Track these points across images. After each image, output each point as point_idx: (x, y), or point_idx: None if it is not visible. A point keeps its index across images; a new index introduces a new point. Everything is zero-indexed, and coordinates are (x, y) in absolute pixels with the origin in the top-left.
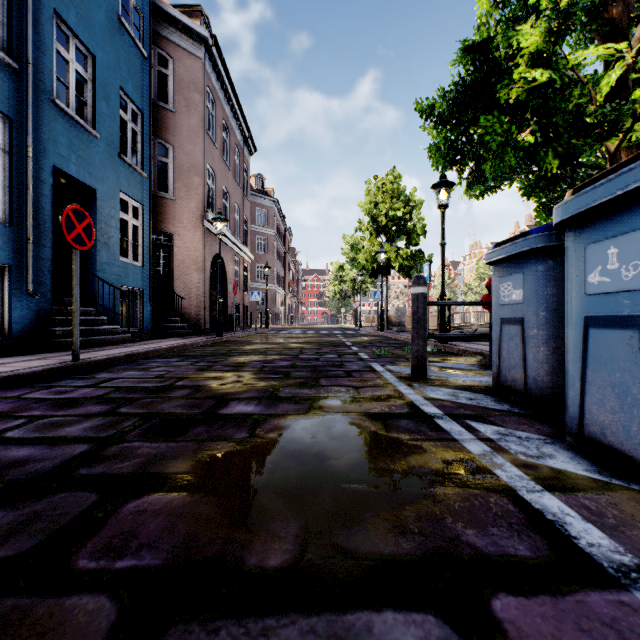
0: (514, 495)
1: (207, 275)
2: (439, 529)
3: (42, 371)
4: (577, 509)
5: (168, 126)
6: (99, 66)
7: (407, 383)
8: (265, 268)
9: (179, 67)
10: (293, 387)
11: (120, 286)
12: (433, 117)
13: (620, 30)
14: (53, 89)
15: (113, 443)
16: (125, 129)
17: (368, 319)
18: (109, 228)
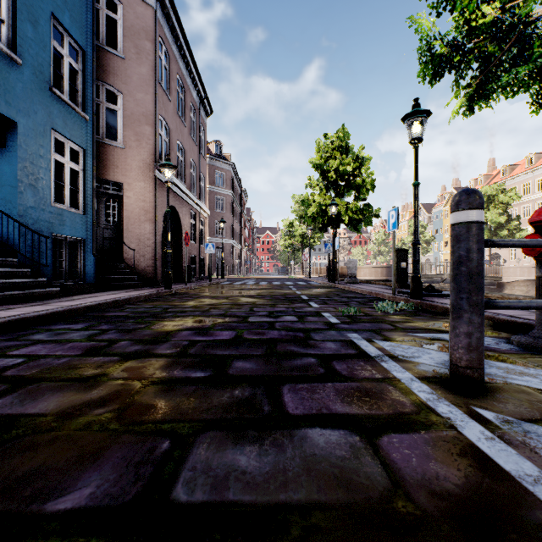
0: None
1: (159, 226)
2: None
3: None
4: None
5: (117, 72)
6: None
7: (463, 406)
8: (220, 222)
9: (129, 13)
10: (221, 429)
11: (54, 234)
12: None
13: None
14: None
15: None
16: (61, 64)
17: (315, 270)
18: (37, 168)
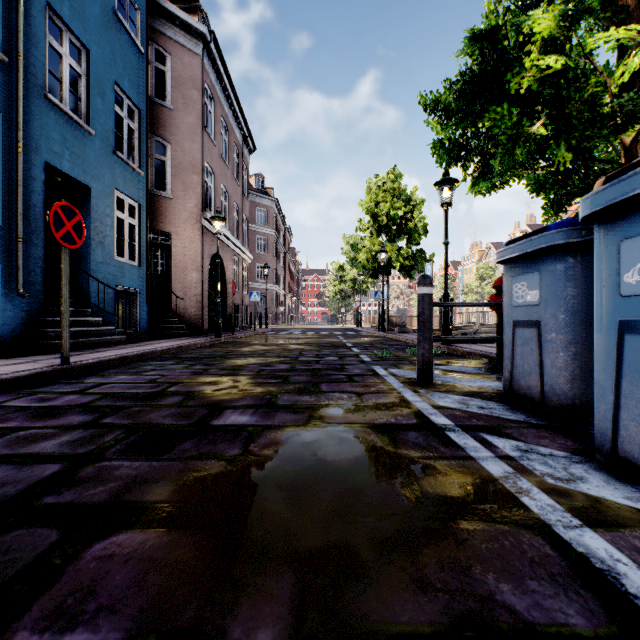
0: (550, 533)
1: (205, 275)
2: (467, 583)
3: (27, 376)
4: (628, 553)
5: (166, 123)
6: (94, 61)
7: (412, 389)
8: (265, 268)
9: (177, 64)
10: (292, 393)
11: (116, 286)
12: (437, 111)
13: (635, 18)
14: (45, 83)
15: (89, 462)
16: (121, 126)
17: (368, 319)
18: (104, 227)
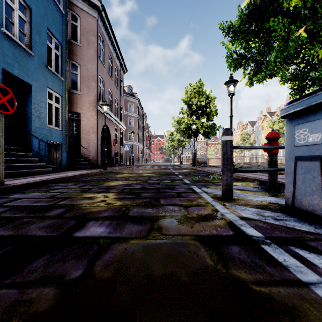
0: None
1: (99, 136)
2: None
3: None
4: None
5: (77, 54)
6: (34, 14)
7: (220, 202)
8: (132, 133)
9: (83, 22)
10: (140, 206)
11: (47, 141)
12: (230, 34)
13: None
14: (2, 23)
15: None
16: (51, 53)
17: (186, 160)
18: (40, 107)
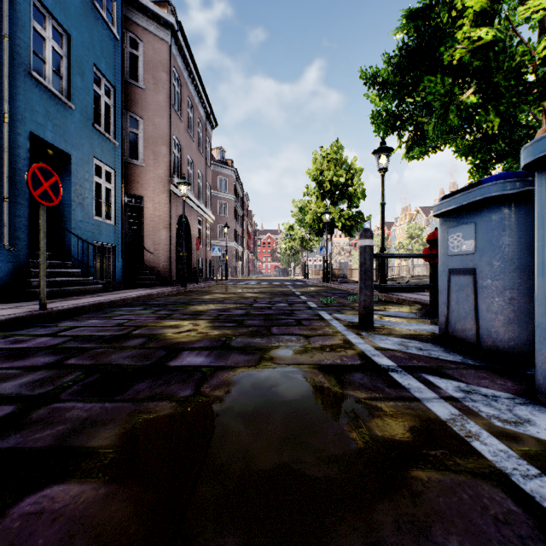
0: (509, 483)
1: (173, 233)
2: None
3: (6, 320)
4: None
5: (138, 101)
6: (74, 44)
7: (355, 332)
8: (225, 227)
9: (148, 49)
10: (245, 336)
11: (94, 242)
12: (376, 84)
13: None
14: (30, 62)
15: (43, 403)
16: (99, 102)
17: (314, 272)
18: (83, 190)
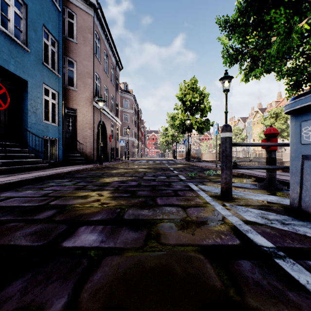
0: None
1: (95, 131)
2: None
3: None
4: None
5: (73, 51)
6: (30, 11)
7: (220, 202)
8: (127, 129)
9: (80, 19)
10: (136, 207)
11: (44, 136)
12: (226, 29)
13: None
14: None
15: None
16: (47, 49)
17: (180, 155)
18: (36, 104)
